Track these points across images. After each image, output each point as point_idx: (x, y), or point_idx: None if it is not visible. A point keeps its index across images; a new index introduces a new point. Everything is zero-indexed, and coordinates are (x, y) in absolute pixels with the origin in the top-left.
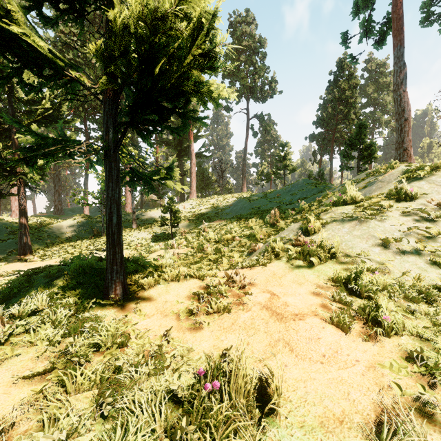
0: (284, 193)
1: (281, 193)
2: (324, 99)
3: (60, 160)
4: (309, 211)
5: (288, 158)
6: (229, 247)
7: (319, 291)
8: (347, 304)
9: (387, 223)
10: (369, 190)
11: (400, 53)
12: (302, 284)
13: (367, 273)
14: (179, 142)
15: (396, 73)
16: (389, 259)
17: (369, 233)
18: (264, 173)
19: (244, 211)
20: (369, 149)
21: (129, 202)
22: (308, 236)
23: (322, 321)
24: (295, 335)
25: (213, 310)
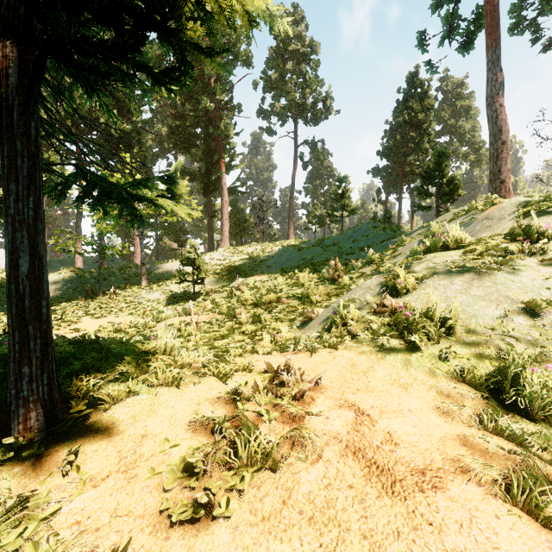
0: (344, 239)
1: (339, 240)
2: (390, 124)
3: None
4: (381, 262)
5: (347, 196)
6: (273, 313)
7: (451, 407)
8: (518, 440)
9: (523, 276)
10: (471, 231)
11: (496, 56)
12: (409, 386)
13: (530, 368)
14: (206, 173)
15: (491, 82)
16: (548, 337)
17: (499, 293)
18: (316, 215)
19: (292, 263)
20: (451, 184)
21: (139, 252)
22: (396, 297)
23: (486, 492)
24: (442, 549)
25: (240, 462)
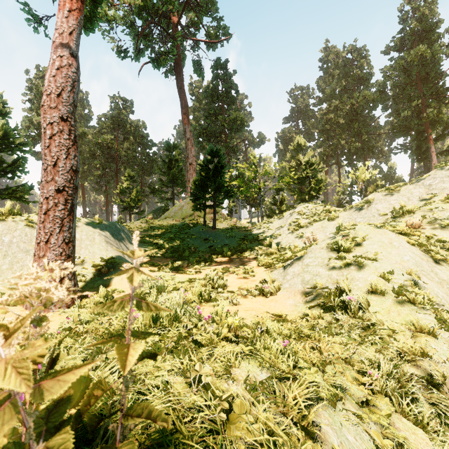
0: None
1: None
2: None
3: None
4: None
5: None
6: None
7: None
8: None
9: None
10: None
11: None
12: None
13: None
14: (417, 148)
15: None
16: None
17: None
18: None
19: None
20: None
21: None
22: None
23: None
24: None
25: None
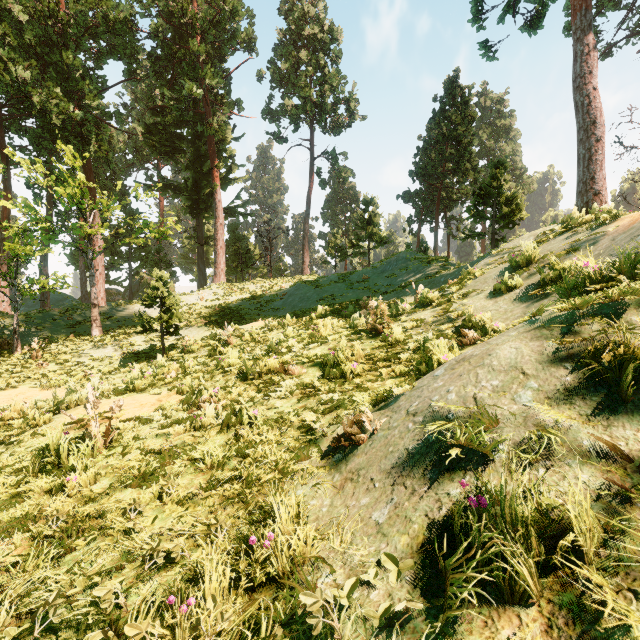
0: (375, 274)
1: (370, 275)
2: (424, 140)
3: None
4: (448, 303)
5: (375, 222)
6: (271, 397)
7: None
8: None
9: None
10: (636, 246)
11: (587, 22)
12: None
13: None
14: (195, 185)
15: (580, 56)
16: None
17: None
18: (337, 246)
19: (308, 304)
20: (511, 205)
21: (99, 288)
22: None
23: None
24: None
25: None
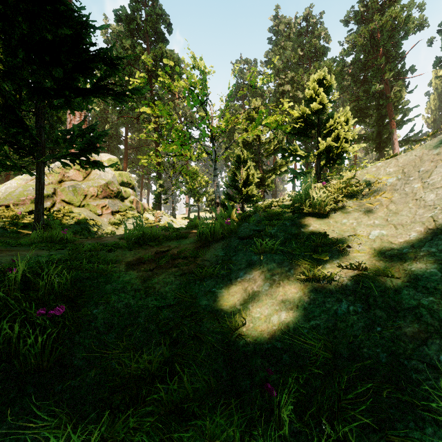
0: None
1: None
2: None
3: (281, 174)
4: None
5: None
6: None
7: None
8: None
9: None
10: None
11: None
12: None
13: None
14: (378, 135)
15: None
16: None
17: None
18: None
19: None
20: None
21: None
22: None
23: None
24: None
25: None
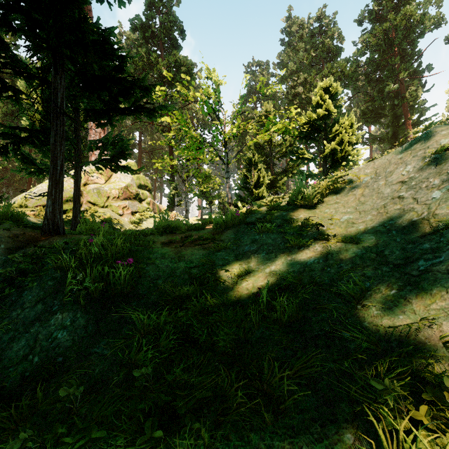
0: None
1: None
2: None
3: (293, 176)
4: None
5: None
6: None
7: None
8: None
9: None
10: None
11: None
12: None
13: None
14: (393, 135)
15: None
16: None
17: None
18: None
19: None
20: None
21: None
22: None
23: None
24: None
25: None
